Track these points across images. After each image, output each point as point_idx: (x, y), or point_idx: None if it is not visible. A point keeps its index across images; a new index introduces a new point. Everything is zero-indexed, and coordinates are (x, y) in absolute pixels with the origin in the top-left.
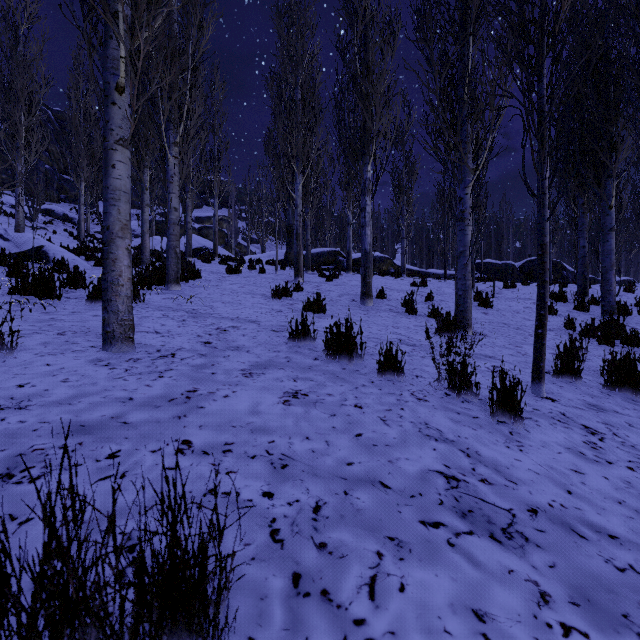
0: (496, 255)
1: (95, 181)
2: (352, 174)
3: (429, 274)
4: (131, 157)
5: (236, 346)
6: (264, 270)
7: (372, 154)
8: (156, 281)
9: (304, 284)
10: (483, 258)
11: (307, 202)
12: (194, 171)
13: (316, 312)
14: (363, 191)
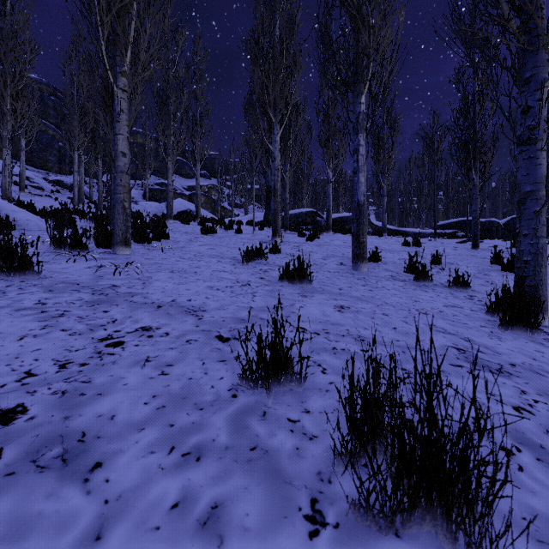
0: (470, 214)
1: (89, 150)
2: (332, 130)
3: (407, 233)
4: (98, 111)
5: (81, 429)
6: (240, 230)
7: (367, 80)
8: (103, 243)
9: (282, 244)
10: (457, 217)
11: (285, 159)
12: (174, 134)
13: (298, 284)
14: (355, 128)
